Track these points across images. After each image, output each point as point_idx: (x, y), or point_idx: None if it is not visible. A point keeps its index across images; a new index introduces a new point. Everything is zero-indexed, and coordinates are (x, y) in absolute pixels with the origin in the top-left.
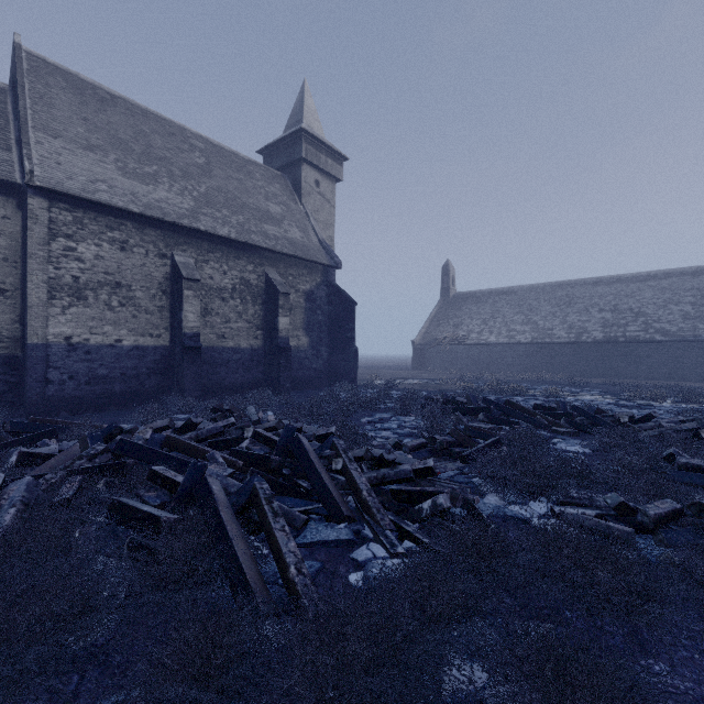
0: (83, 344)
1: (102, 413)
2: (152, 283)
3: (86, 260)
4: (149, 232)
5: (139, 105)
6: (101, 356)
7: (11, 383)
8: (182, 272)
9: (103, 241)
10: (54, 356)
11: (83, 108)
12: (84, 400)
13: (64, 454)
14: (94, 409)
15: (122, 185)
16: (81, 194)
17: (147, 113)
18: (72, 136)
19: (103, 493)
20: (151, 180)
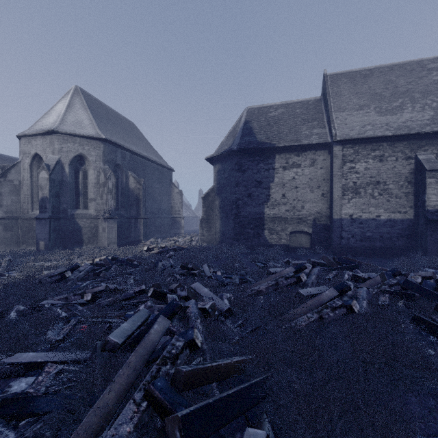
0: (358, 219)
1: (368, 258)
2: (400, 178)
3: (359, 172)
4: (397, 145)
5: (386, 65)
6: (368, 225)
7: (325, 237)
8: (424, 166)
9: (369, 159)
10: (344, 225)
11: (355, 88)
12: (358, 249)
13: (372, 280)
14: (363, 255)
15: (379, 121)
16: (358, 136)
17: (392, 67)
18: (350, 107)
19: (404, 308)
20: (397, 110)
